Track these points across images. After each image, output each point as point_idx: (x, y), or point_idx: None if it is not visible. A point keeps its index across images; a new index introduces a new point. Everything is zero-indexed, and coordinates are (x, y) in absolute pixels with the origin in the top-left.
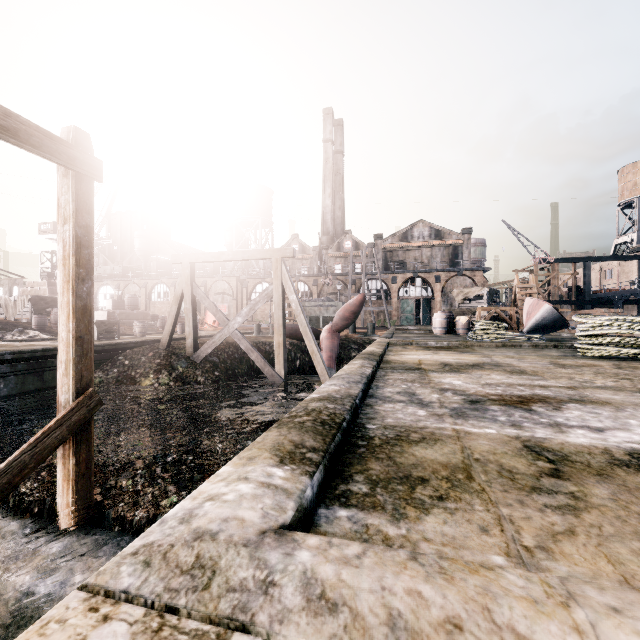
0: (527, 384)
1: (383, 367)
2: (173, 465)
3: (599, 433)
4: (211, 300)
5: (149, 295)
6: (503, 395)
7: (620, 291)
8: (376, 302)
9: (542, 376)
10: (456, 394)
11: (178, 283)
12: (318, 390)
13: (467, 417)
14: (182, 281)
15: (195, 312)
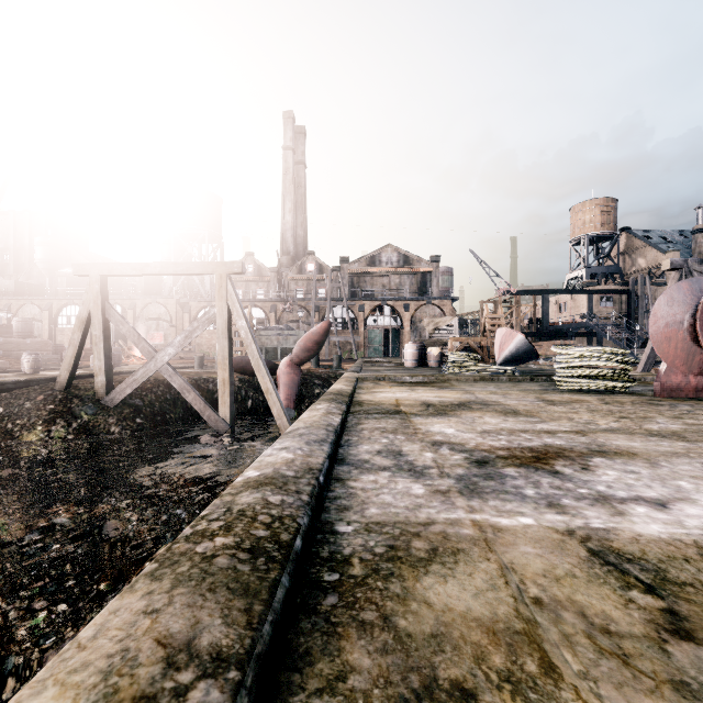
0: (530, 429)
1: (354, 411)
2: (51, 564)
3: (665, 511)
4: (131, 325)
5: (55, 319)
6: (512, 448)
7: (574, 324)
8: (342, 332)
9: (539, 417)
10: (454, 450)
11: (83, 302)
12: (260, 461)
13: (483, 493)
14: (89, 299)
15: (108, 341)
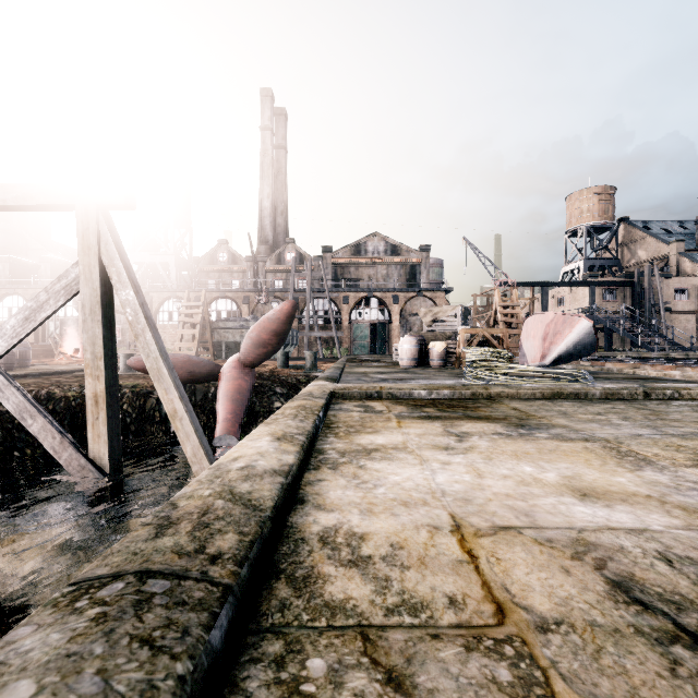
0: None
1: None
2: None
3: None
4: None
5: None
6: None
7: None
8: (324, 326)
9: None
10: None
11: None
12: None
13: None
14: None
15: None
